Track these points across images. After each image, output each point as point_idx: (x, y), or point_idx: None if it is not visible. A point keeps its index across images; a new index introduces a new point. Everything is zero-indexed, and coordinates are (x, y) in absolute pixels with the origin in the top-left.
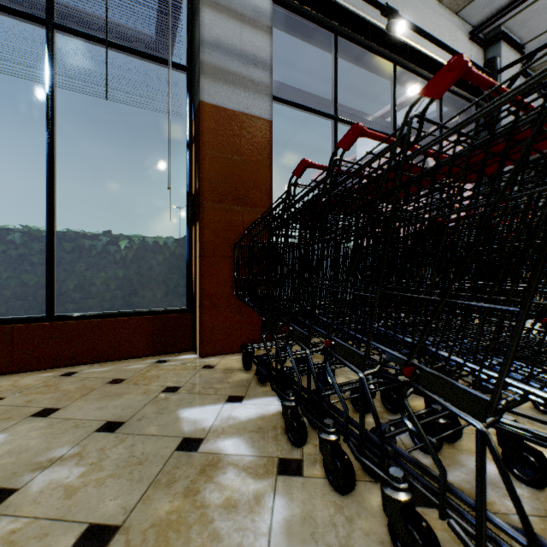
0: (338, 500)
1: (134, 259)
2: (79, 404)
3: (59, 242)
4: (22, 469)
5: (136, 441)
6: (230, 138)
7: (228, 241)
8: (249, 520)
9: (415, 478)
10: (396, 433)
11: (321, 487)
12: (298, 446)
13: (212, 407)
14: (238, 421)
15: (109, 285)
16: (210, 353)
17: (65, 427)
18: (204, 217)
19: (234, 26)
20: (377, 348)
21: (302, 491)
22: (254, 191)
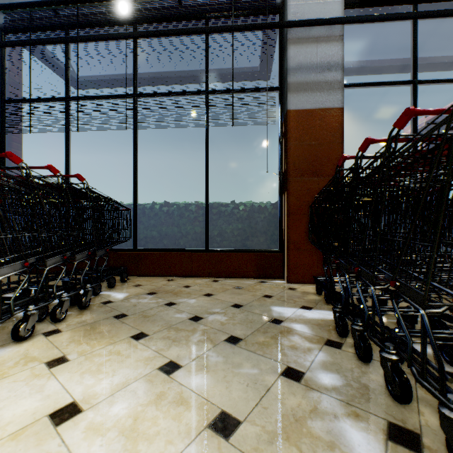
0: (360, 364)
1: (247, 217)
2: (222, 294)
3: (210, 209)
4: (204, 312)
5: (249, 314)
6: (308, 130)
7: (307, 203)
8: (302, 355)
9: (404, 352)
10: None
11: (351, 356)
12: (342, 336)
13: (290, 308)
14: (306, 318)
15: (234, 233)
16: (294, 281)
17: (217, 302)
18: (290, 188)
19: (311, 49)
20: (384, 272)
21: (337, 354)
22: (327, 165)
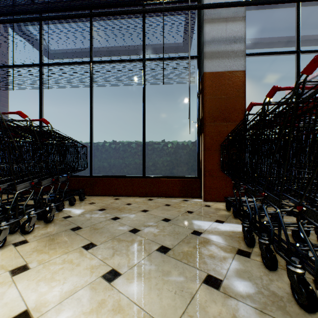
0: (267, 272)
1: (173, 152)
2: (155, 210)
3: (146, 146)
4: (141, 225)
5: (175, 226)
6: (219, 87)
7: (218, 142)
8: (219, 263)
9: (308, 266)
10: (307, 249)
11: (258, 265)
12: (249, 246)
13: (207, 222)
14: (220, 230)
15: (164, 164)
16: (209, 200)
17: (151, 217)
18: (205, 130)
19: (222, 26)
20: (288, 198)
21: (247, 262)
22: (234, 113)
